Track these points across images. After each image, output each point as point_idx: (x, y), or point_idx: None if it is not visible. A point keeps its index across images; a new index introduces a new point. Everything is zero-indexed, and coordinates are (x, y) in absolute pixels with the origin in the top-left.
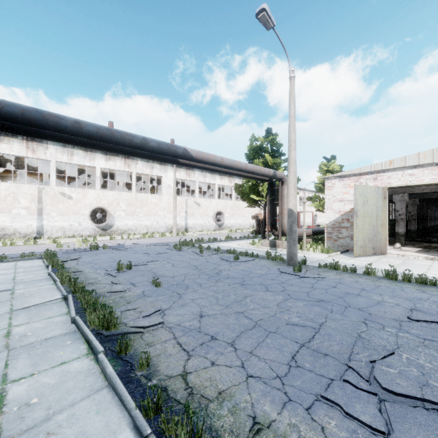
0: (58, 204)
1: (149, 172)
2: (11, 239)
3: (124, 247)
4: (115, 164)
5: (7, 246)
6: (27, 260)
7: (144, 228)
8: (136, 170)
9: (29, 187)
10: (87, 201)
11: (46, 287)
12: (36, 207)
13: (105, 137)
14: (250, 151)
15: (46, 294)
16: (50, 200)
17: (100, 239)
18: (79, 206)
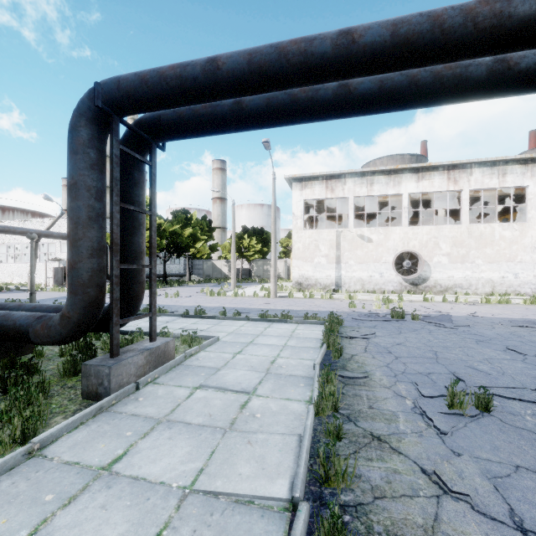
0: (356, 250)
1: (496, 183)
2: (313, 290)
3: (452, 321)
4: (431, 184)
5: (306, 298)
6: (310, 324)
7: (486, 284)
8: (469, 185)
9: (328, 232)
10: (391, 244)
11: (294, 407)
12: (334, 255)
13: (413, 41)
14: None
15: (271, 449)
16: (347, 246)
17: (408, 298)
18: (380, 251)
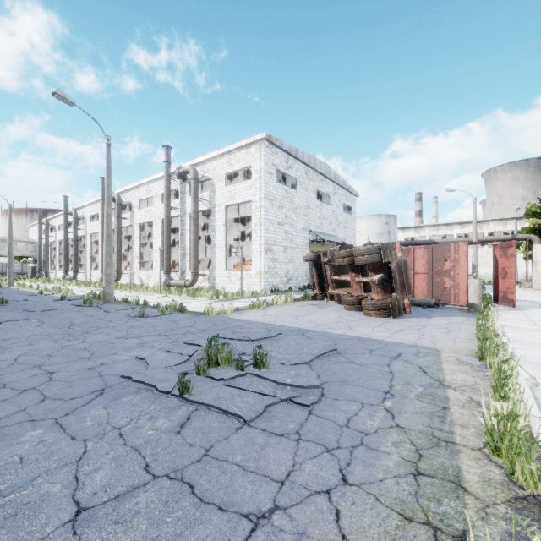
0: None
1: (501, 228)
2: None
3: None
4: (468, 229)
5: None
6: None
7: None
8: (487, 229)
9: None
10: None
11: None
12: None
13: (403, 245)
14: (527, 216)
15: None
16: None
17: None
18: None
